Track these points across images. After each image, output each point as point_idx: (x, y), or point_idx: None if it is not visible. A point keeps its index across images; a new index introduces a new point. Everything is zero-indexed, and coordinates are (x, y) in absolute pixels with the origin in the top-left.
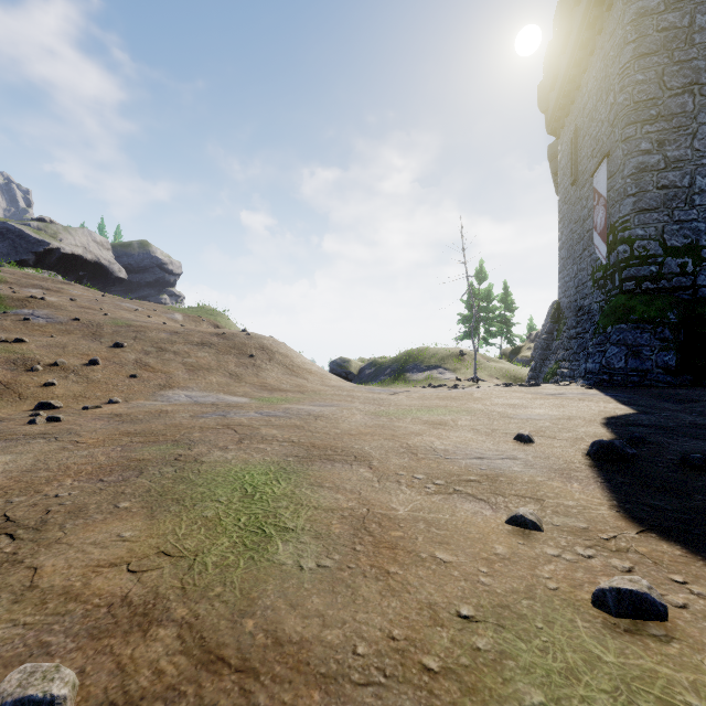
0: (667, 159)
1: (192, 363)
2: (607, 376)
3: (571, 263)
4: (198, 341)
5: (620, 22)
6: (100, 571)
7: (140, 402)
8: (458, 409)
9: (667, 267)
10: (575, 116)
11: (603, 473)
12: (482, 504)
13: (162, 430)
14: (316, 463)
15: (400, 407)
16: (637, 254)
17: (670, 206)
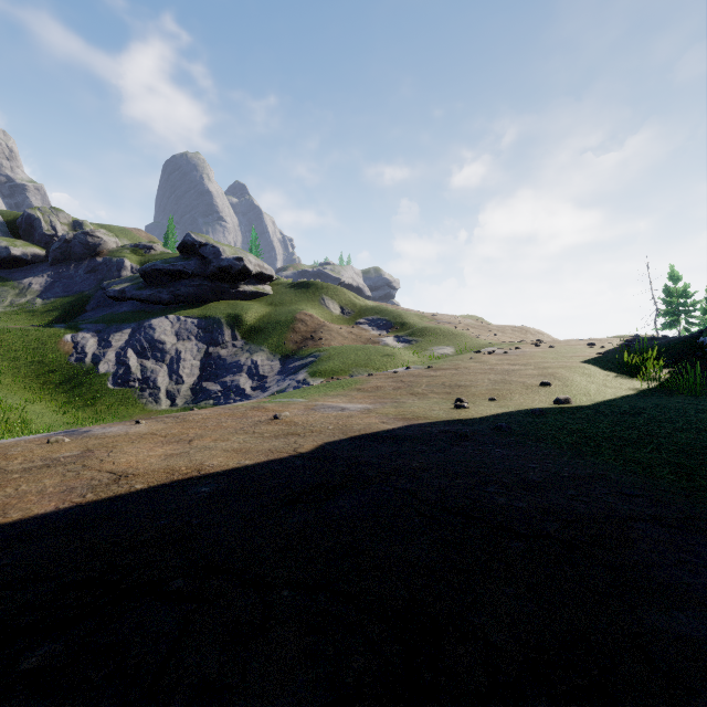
0: None
1: (519, 336)
2: None
3: None
4: (510, 330)
5: None
6: None
7: None
8: None
9: None
10: None
11: None
12: None
13: None
14: None
15: None
16: None
17: None
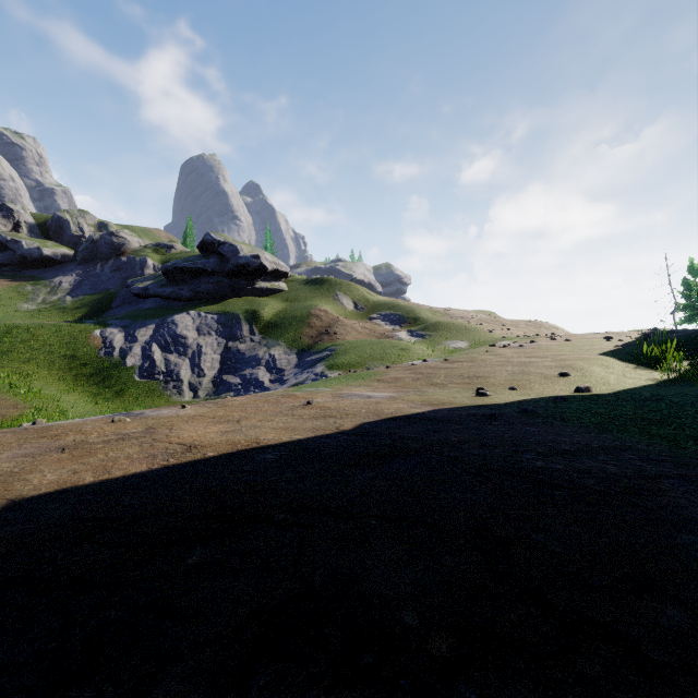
0: None
1: (532, 331)
2: None
3: None
4: (524, 324)
5: None
6: None
7: None
8: None
9: None
10: None
11: None
12: None
13: None
14: None
15: None
16: None
17: None
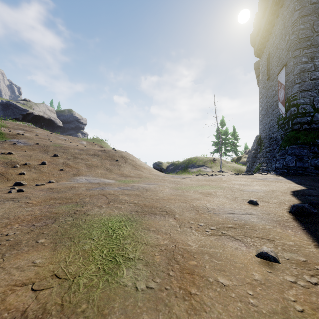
0: (315, 65)
1: (89, 164)
2: (286, 170)
3: (267, 116)
4: (92, 153)
5: (292, 1)
6: (15, 290)
7: (63, 182)
8: (216, 186)
9: (315, 118)
10: (268, 47)
11: (303, 224)
12: (239, 243)
13: (71, 197)
14: (146, 216)
15: (187, 185)
16: (300, 111)
17: (317, 88)
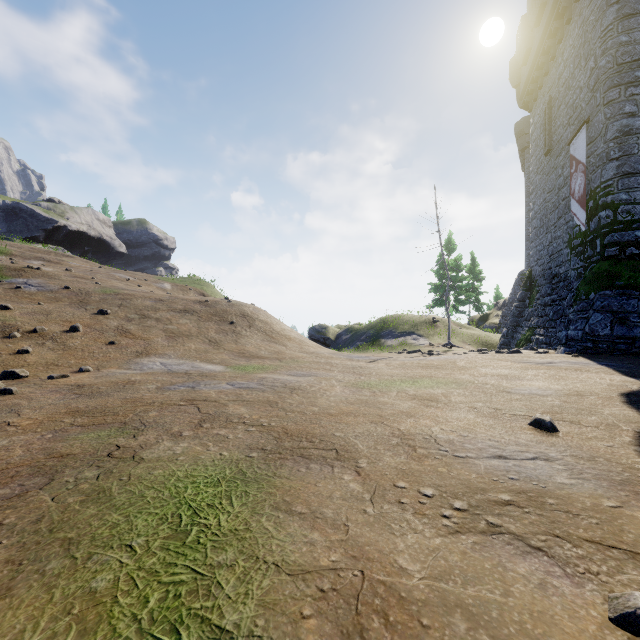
0: None
1: (173, 330)
2: (591, 344)
3: (545, 231)
4: (180, 308)
5: None
6: None
7: (112, 370)
8: (445, 381)
9: None
10: (549, 87)
11: None
12: (546, 563)
13: (116, 407)
14: (286, 463)
15: (382, 377)
16: (620, 219)
17: None
